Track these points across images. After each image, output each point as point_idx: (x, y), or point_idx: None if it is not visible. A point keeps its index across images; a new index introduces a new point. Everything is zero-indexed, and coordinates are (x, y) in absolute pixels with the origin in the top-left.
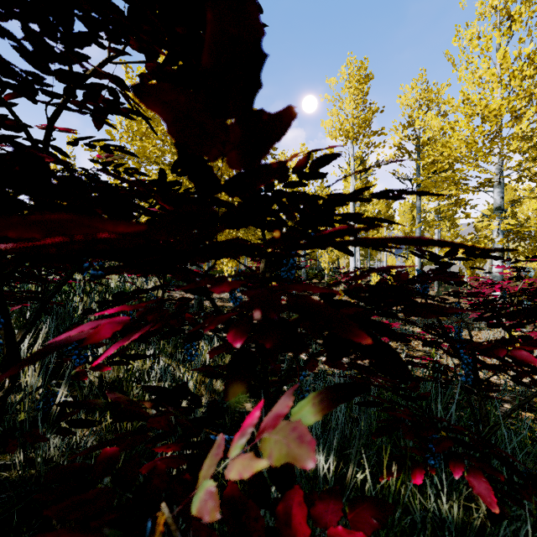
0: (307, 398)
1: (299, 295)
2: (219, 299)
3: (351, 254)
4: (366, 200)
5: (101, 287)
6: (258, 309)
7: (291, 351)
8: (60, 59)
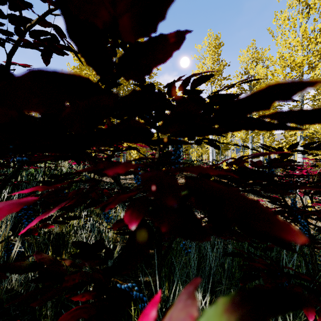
0: (216, 309)
1: (197, 178)
2: (130, 179)
3: (219, 148)
4: None
5: (57, 171)
6: (154, 194)
7: (190, 238)
8: (6, 0)
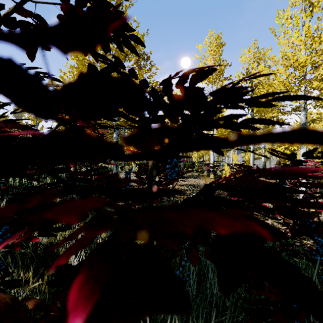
0: None
1: None
2: None
3: (222, 154)
4: (238, 108)
5: None
6: None
7: None
8: None
